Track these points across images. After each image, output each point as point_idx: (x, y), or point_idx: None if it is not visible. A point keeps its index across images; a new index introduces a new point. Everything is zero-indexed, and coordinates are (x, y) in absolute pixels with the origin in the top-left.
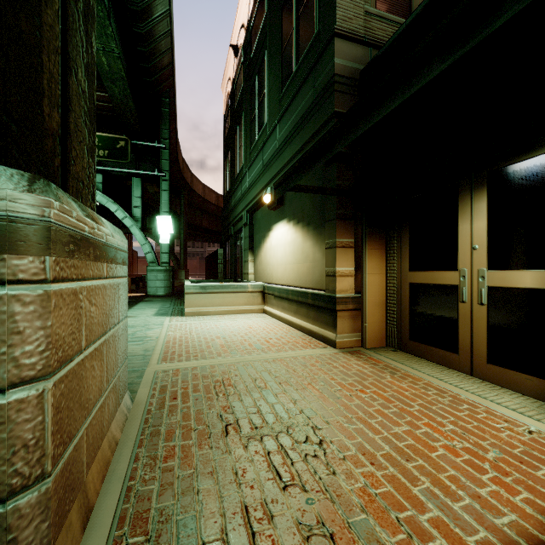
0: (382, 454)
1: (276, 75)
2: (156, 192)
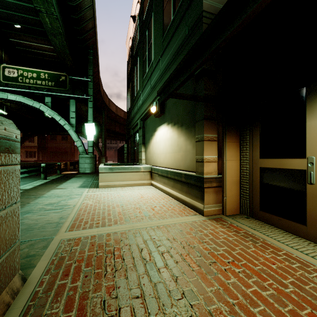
0: None
1: (159, 26)
2: (86, 110)
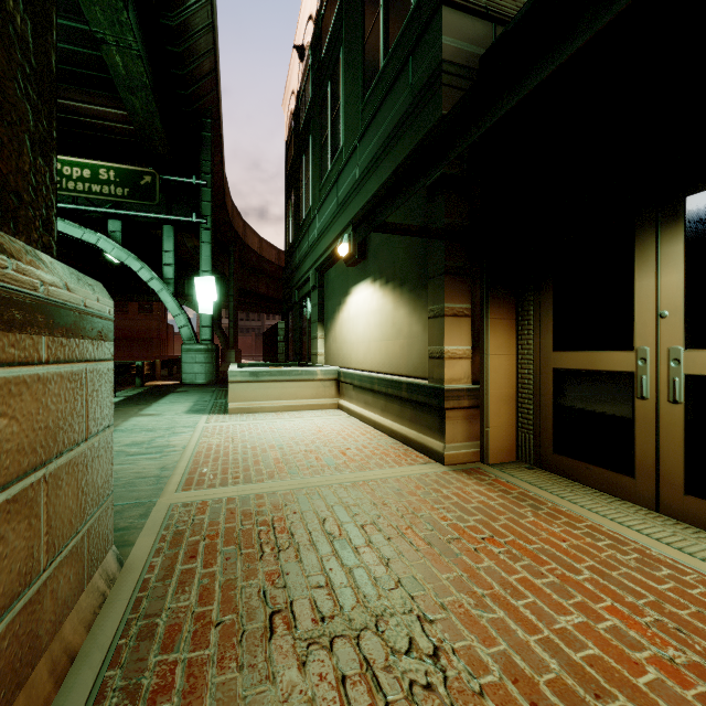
0: (549, 680)
1: (356, 77)
2: (196, 247)
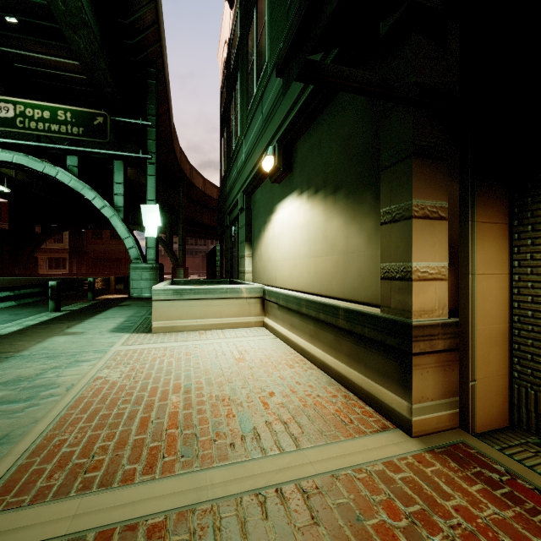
0: None
1: None
2: None
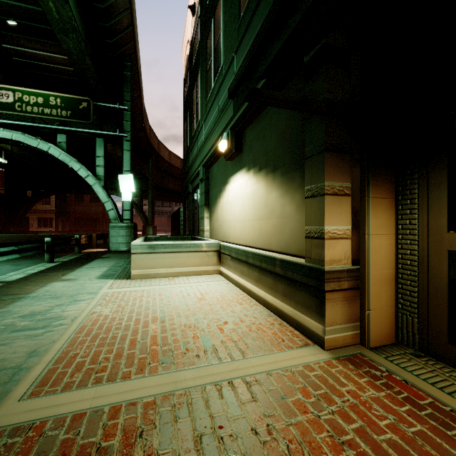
0: None
1: (233, 2)
2: None
